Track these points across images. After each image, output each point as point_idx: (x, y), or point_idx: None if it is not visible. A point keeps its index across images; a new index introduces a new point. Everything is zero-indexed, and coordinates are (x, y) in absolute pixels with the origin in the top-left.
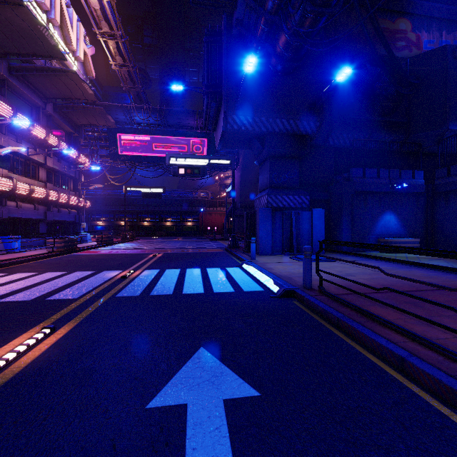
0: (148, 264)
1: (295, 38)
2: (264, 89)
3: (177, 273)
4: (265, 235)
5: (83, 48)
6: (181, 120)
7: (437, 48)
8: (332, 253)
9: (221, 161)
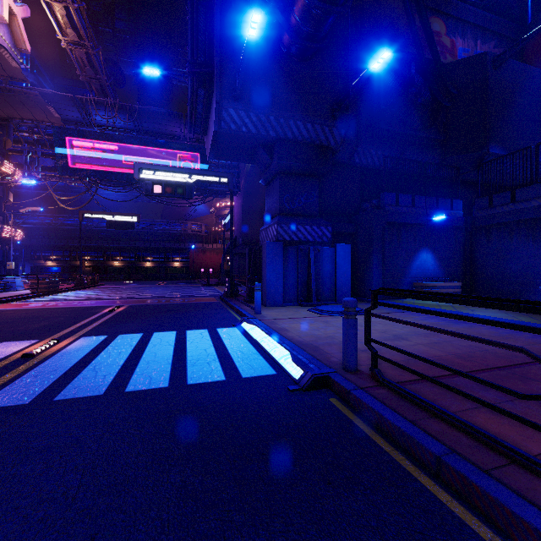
0: (92, 326)
1: (316, 1)
2: (273, 77)
3: (134, 343)
4: (274, 279)
5: (8, 3)
6: (163, 126)
7: (476, 55)
8: (360, 302)
9: (215, 179)
